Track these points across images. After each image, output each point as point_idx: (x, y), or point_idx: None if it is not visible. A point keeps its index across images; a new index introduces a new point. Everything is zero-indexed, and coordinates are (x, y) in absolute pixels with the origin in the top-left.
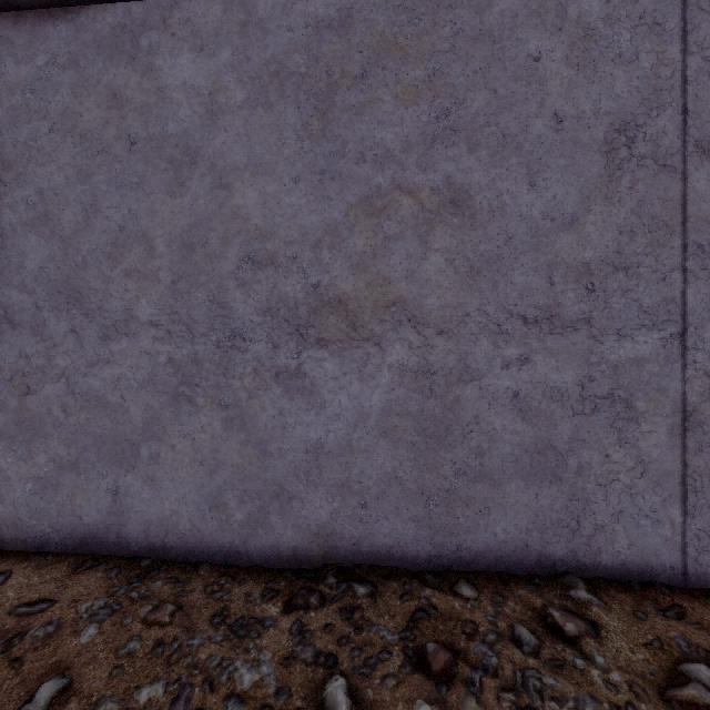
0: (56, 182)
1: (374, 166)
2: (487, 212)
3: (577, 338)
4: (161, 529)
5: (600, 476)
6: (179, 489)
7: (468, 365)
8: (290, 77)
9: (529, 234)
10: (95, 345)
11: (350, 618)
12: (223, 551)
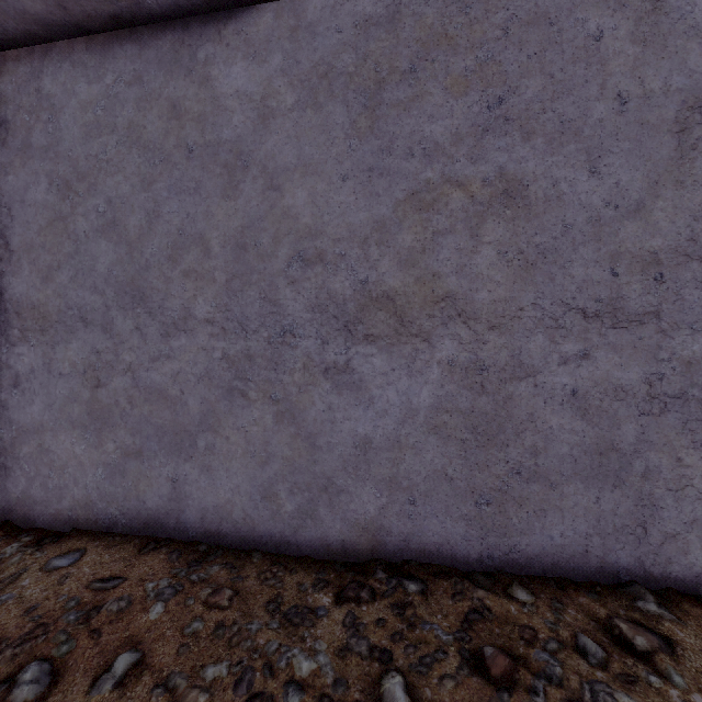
0: (122, 191)
1: (423, 161)
2: (543, 202)
3: (644, 333)
4: (216, 517)
5: (671, 481)
6: (232, 479)
7: (522, 361)
8: (338, 77)
9: (589, 223)
10: (157, 342)
11: (401, 614)
12: (274, 541)
